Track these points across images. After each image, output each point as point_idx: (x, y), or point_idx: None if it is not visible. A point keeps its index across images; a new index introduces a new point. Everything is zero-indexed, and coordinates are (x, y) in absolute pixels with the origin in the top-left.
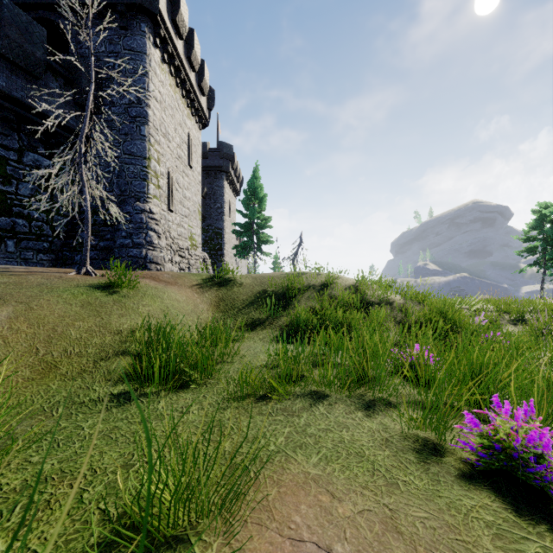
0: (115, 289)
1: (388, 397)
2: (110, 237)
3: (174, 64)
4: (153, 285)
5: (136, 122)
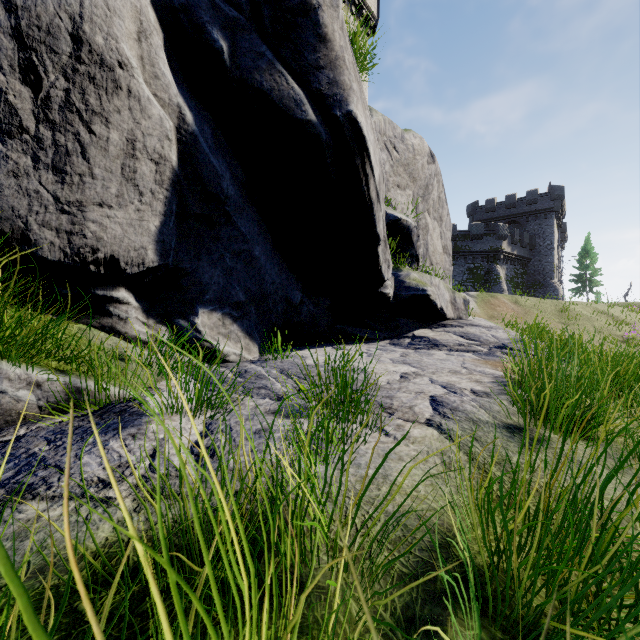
0: None
1: None
2: (543, 292)
3: (557, 218)
4: None
5: (550, 251)
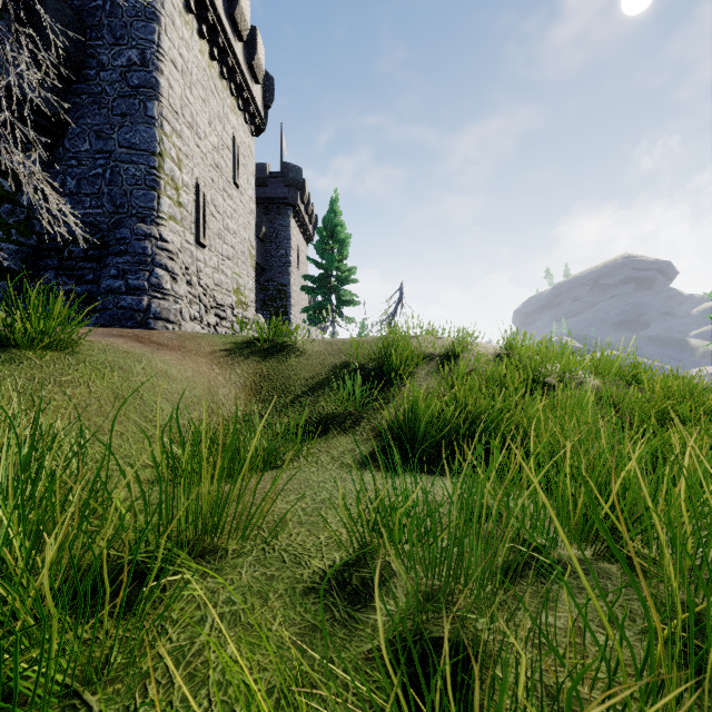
0: (9, 348)
1: None
2: (92, 277)
3: (206, 18)
4: (124, 348)
5: (138, 95)
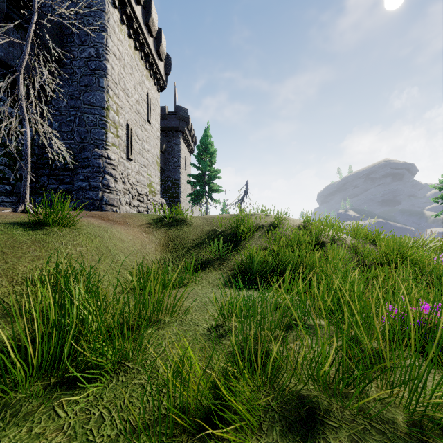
0: (45, 226)
1: (432, 411)
2: (69, 180)
3: (132, 26)
4: (97, 224)
5: (95, 74)
